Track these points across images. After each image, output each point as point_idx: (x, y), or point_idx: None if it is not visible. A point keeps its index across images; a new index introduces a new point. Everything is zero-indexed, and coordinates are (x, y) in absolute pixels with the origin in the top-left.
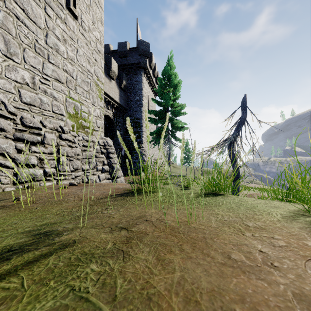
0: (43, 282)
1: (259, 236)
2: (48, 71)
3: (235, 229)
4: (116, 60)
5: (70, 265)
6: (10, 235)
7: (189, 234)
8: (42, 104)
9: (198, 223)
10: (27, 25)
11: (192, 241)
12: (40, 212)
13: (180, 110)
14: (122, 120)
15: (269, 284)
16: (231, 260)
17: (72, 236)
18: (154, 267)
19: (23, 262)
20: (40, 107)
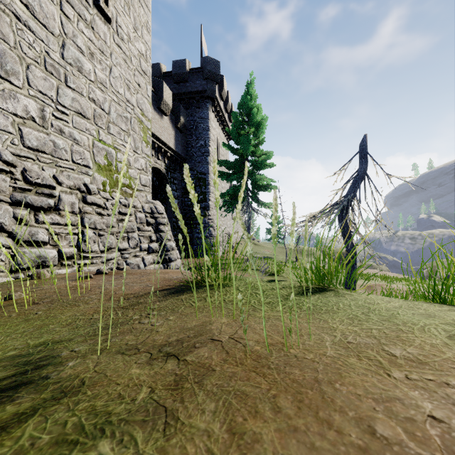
0: None
1: (420, 379)
2: (65, 100)
3: (372, 361)
4: (170, 87)
5: (61, 441)
6: None
7: (288, 371)
8: (56, 150)
9: (303, 347)
10: (33, 29)
11: (294, 387)
12: (41, 319)
13: (265, 160)
14: (179, 176)
15: None
16: (377, 439)
17: (81, 370)
18: (224, 451)
19: None
20: (53, 155)
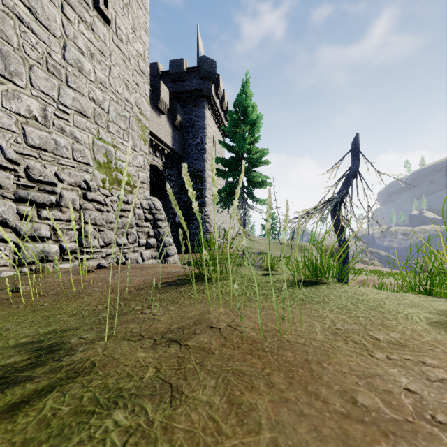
0: None
1: (400, 359)
2: (66, 99)
3: (357, 345)
4: (167, 86)
5: (79, 411)
6: None
7: (281, 353)
8: (58, 148)
9: (295, 333)
10: (36, 31)
11: (286, 367)
12: (47, 310)
13: (260, 158)
14: (176, 173)
15: None
16: (357, 407)
17: (90, 354)
18: (224, 418)
19: (2, 405)
20: (55, 153)
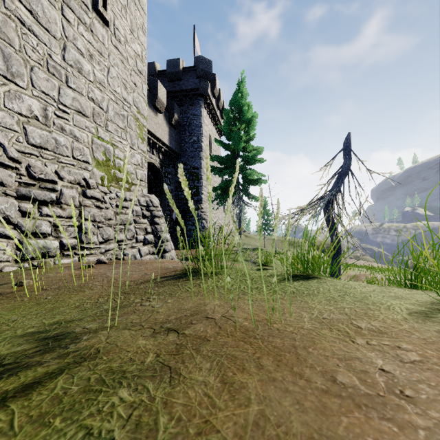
0: (45, 419)
1: (378, 344)
2: (66, 99)
3: (341, 332)
4: (164, 85)
5: (88, 390)
6: (4, 340)
7: (271, 340)
8: (58, 147)
9: (284, 322)
10: (37, 33)
11: (275, 351)
12: (51, 303)
13: (255, 156)
14: (172, 170)
15: (401, 428)
16: (336, 384)
17: (94, 342)
18: (218, 395)
19: (16, 385)
20: (55, 151)
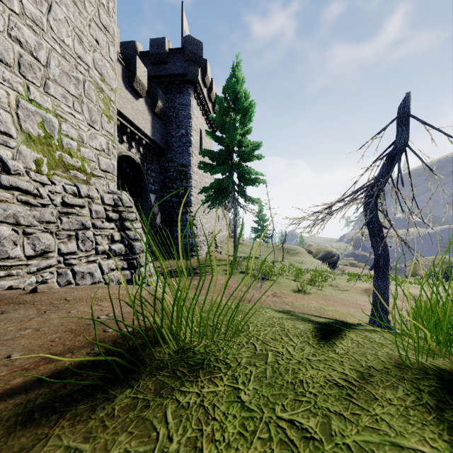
0: None
1: None
2: None
3: None
4: (147, 68)
5: None
6: None
7: None
8: None
9: None
10: None
11: None
12: None
13: (253, 151)
14: (157, 168)
15: None
16: None
17: None
18: None
19: None
20: None
